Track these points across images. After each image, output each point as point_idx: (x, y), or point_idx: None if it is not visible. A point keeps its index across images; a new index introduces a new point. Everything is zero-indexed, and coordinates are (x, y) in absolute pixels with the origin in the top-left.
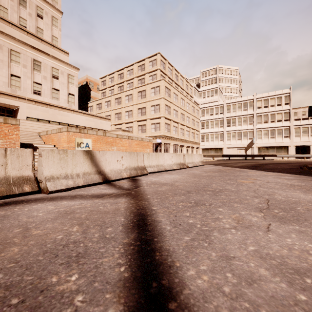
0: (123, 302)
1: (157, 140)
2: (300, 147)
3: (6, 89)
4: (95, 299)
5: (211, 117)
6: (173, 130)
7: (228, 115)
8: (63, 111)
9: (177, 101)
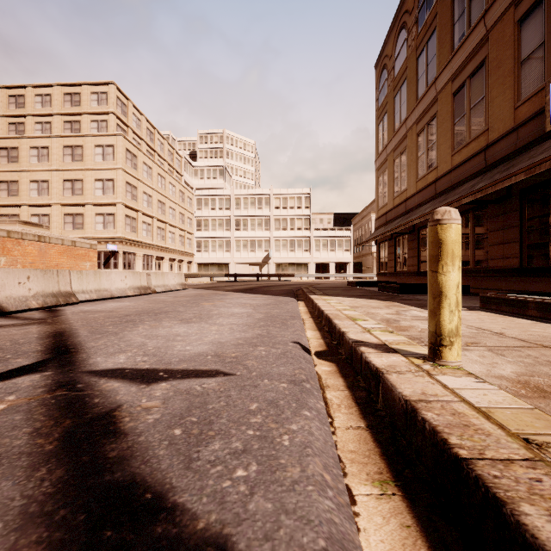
0: (41, 353)
1: (108, 245)
2: (321, 265)
3: None
4: (21, 355)
5: (213, 212)
6: (143, 230)
7: (237, 213)
8: None
9: (151, 178)
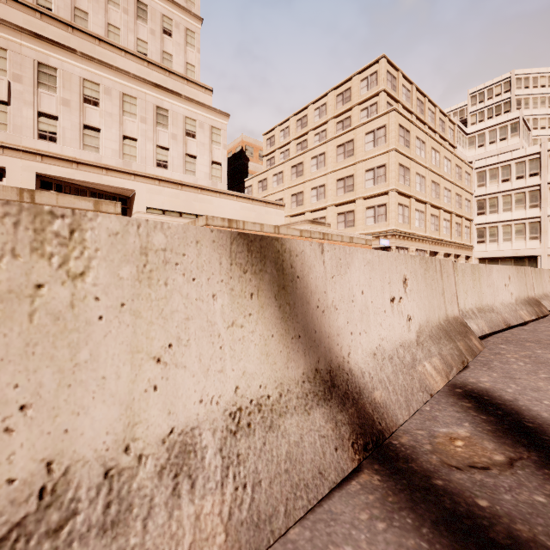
0: None
1: (380, 240)
2: None
3: (117, 162)
4: None
5: (505, 186)
6: (416, 220)
7: None
8: (203, 195)
9: (424, 155)
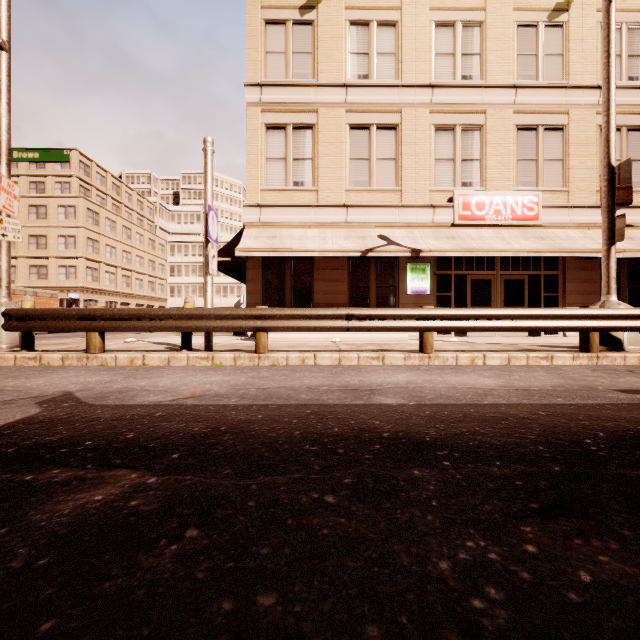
0: None
1: (69, 294)
2: None
3: None
4: None
5: (186, 259)
6: (106, 279)
7: None
8: None
9: (115, 231)
